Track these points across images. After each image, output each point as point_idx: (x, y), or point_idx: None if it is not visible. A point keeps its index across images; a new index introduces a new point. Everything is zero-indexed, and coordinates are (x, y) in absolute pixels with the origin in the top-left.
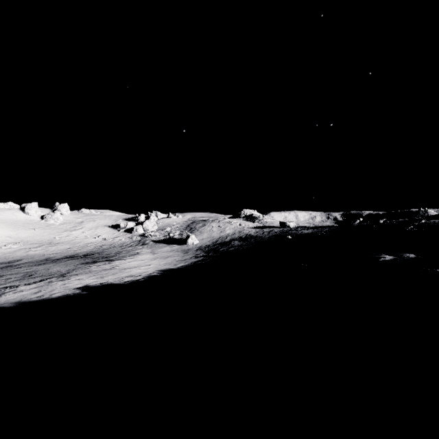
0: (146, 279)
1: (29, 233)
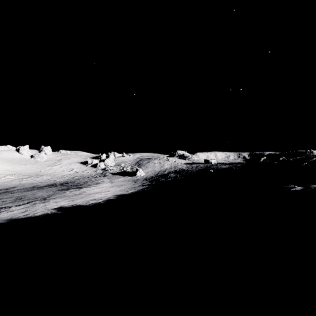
0: (105, 202)
1: (22, 168)
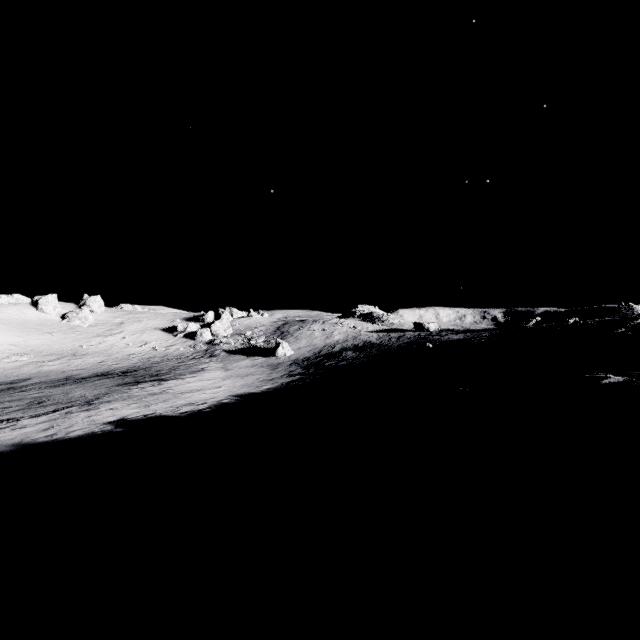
0: (213, 409)
1: (43, 339)
